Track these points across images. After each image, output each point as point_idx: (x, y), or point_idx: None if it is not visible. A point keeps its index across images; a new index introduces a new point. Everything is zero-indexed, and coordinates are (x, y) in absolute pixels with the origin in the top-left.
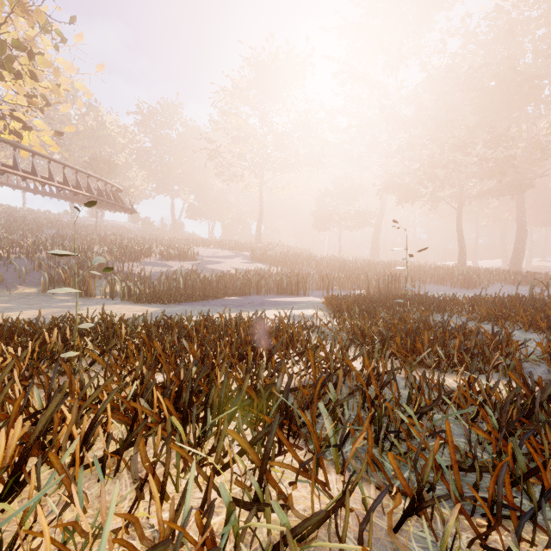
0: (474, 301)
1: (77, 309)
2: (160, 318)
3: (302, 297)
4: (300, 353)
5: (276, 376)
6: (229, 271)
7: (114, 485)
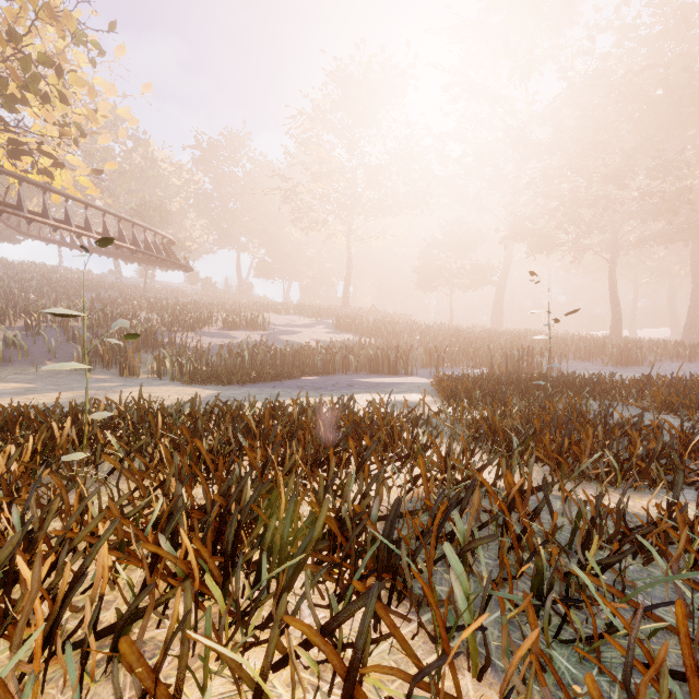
0: (643, 384)
1: (87, 393)
2: (212, 405)
3: (403, 377)
4: (404, 456)
5: (371, 497)
6: (308, 343)
7: (105, 684)
